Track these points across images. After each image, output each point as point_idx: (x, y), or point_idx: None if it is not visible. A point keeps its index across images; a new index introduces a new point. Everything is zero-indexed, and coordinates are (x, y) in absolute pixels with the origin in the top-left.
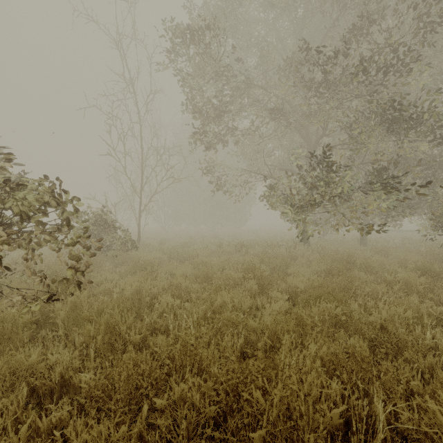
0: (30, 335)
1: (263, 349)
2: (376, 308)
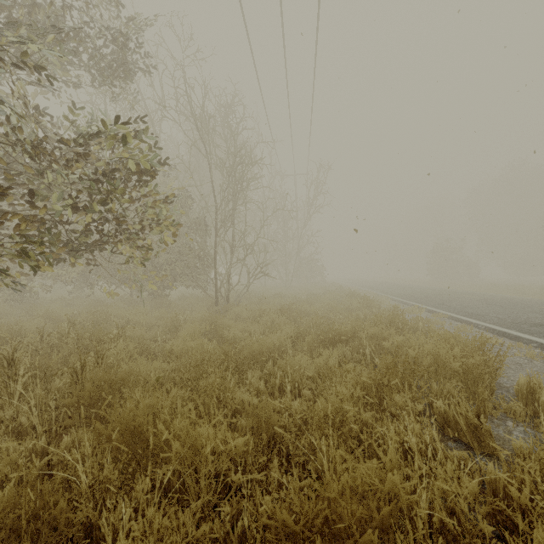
0: None
1: None
2: None
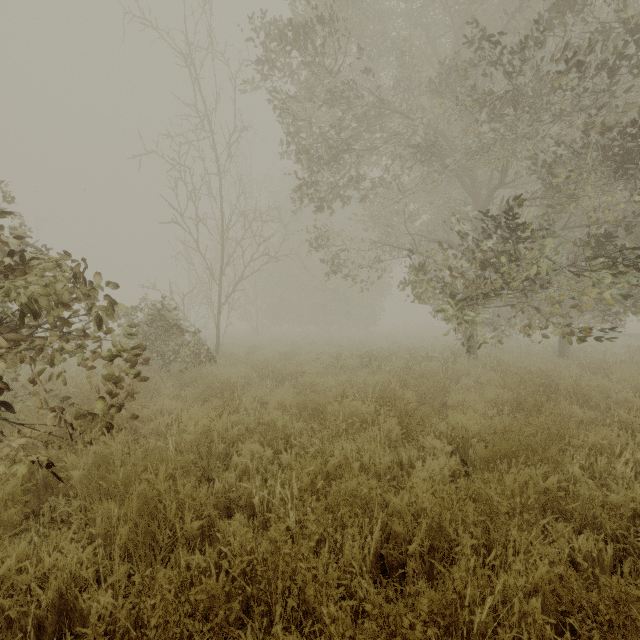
0: (34, 504)
1: (417, 554)
2: (610, 472)
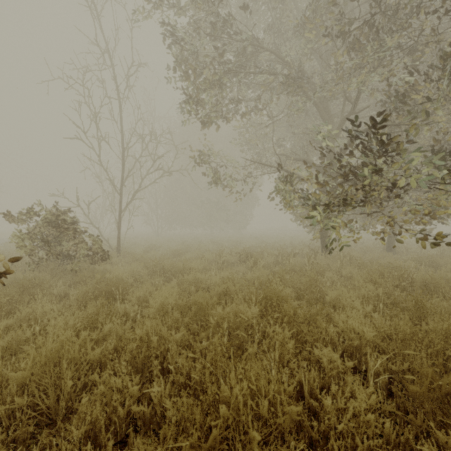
0: None
1: None
2: None
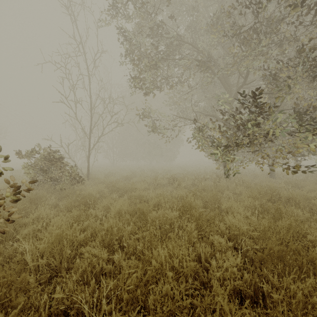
0: None
1: None
2: None
